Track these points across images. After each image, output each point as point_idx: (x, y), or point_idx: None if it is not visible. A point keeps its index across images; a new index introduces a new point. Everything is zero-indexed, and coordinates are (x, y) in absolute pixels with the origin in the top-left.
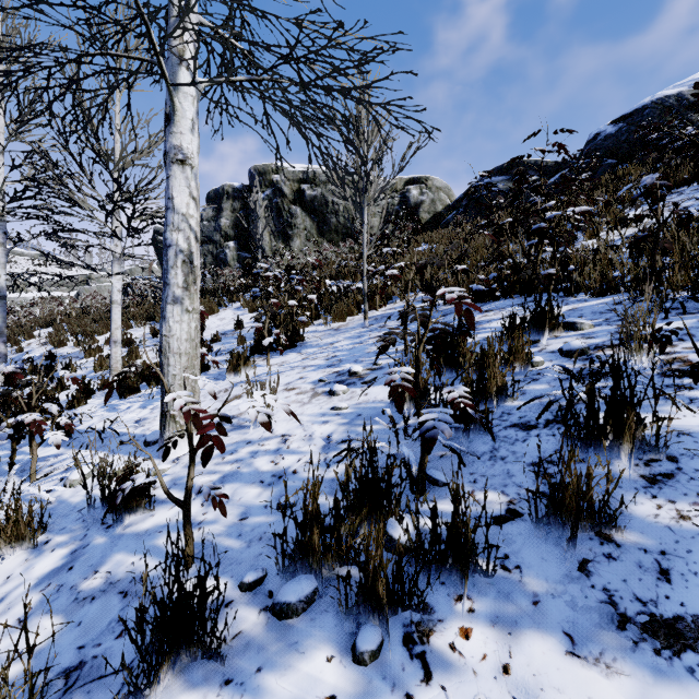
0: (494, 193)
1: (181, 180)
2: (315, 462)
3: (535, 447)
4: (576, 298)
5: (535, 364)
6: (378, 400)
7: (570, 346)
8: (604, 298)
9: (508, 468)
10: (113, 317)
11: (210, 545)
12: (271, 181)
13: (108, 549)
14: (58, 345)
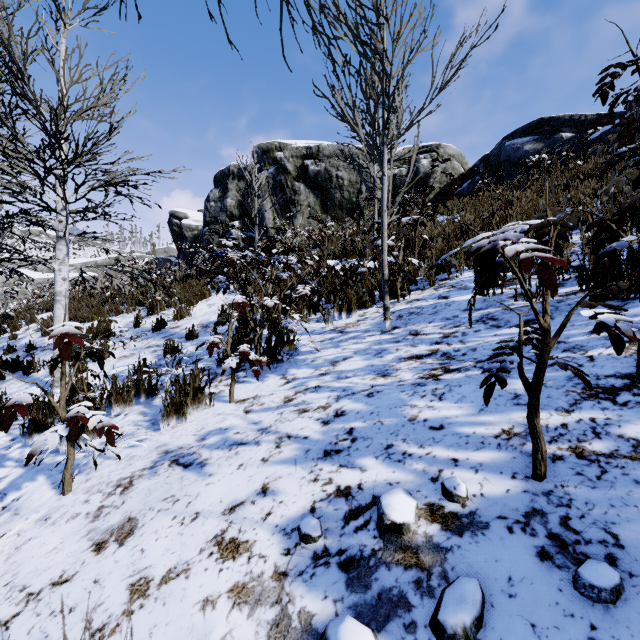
0: (518, 156)
1: None
2: None
3: None
4: None
5: None
6: None
7: None
8: None
9: None
10: (55, 312)
11: None
12: (274, 159)
13: None
14: (45, 333)
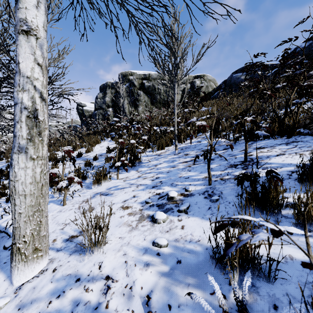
0: (239, 81)
1: (26, 48)
2: None
3: None
4: None
5: None
6: (195, 239)
7: None
8: None
9: None
10: None
11: None
12: (129, 79)
13: None
14: None
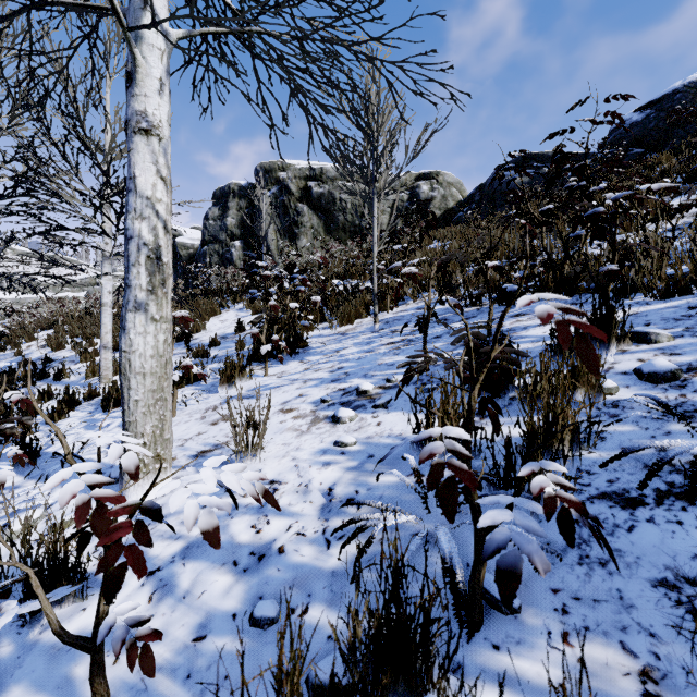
0: (509, 188)
1: (146, 155)
2: (309, 535)
3: (654, 544)
4: (632, 300)
5: (607, 391)
6: (395, 434)
7: (654, 367)
8: (672, 300)
9: (618, 586)
10: (102, 320)
11: (142, 692)
12: (277, 179)
13: (8, 673)
14: (56, 348)
